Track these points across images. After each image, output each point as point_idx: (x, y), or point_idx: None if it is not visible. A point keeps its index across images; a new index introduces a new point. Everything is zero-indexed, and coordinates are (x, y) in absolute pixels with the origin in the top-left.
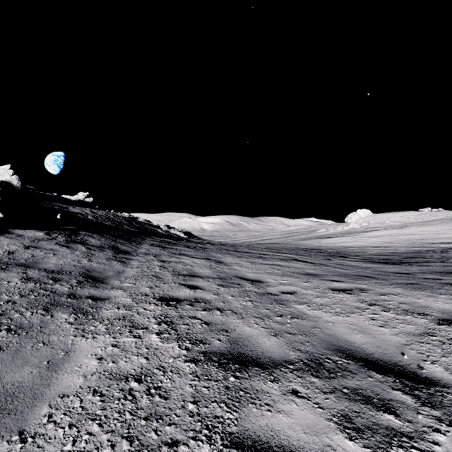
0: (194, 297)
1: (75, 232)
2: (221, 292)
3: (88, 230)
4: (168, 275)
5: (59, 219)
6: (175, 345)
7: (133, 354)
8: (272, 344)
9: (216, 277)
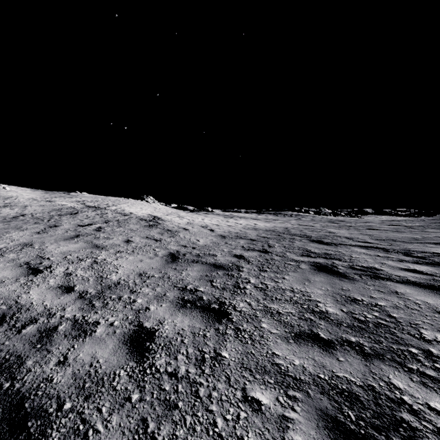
0: None
1: None
2: None
3: None
4: None
5: None
6: None
7: None
8: None
9: None
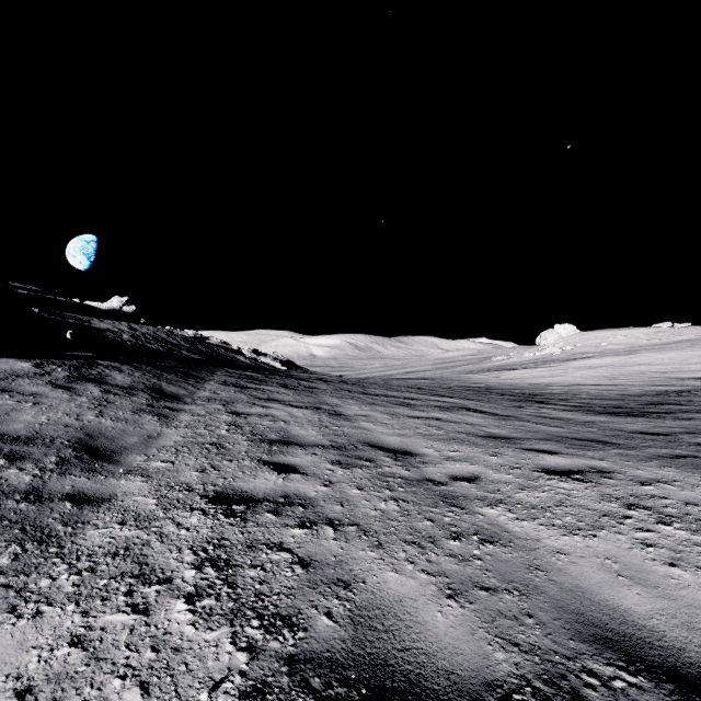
0: (284, 493)
1: (90, 362)
2: (337, 480)
3: (115, 358)
4: (241, 443)
5: (69, 339)
6: (224, 636)
7: (113, 673)
8: (450, 625)
9: (329, 444)
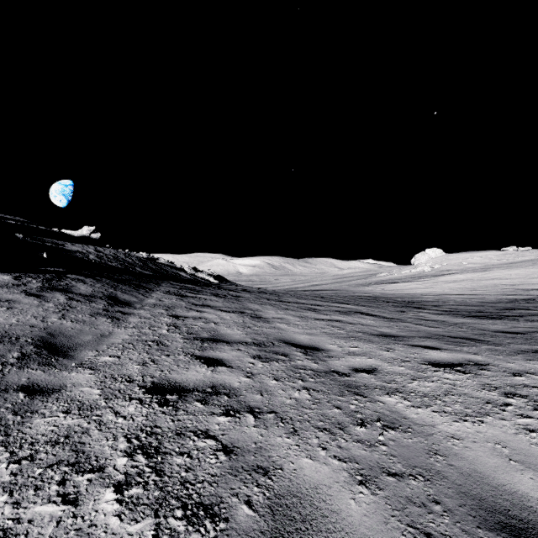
0: (211, 383)
1: (60, 276)
2: (257, 371)
3: (81, 273)
4: (178, 340)
5: (45, 258)
6: (147, 528)
7: None
8: (363, 513)
9: (251, 342)
